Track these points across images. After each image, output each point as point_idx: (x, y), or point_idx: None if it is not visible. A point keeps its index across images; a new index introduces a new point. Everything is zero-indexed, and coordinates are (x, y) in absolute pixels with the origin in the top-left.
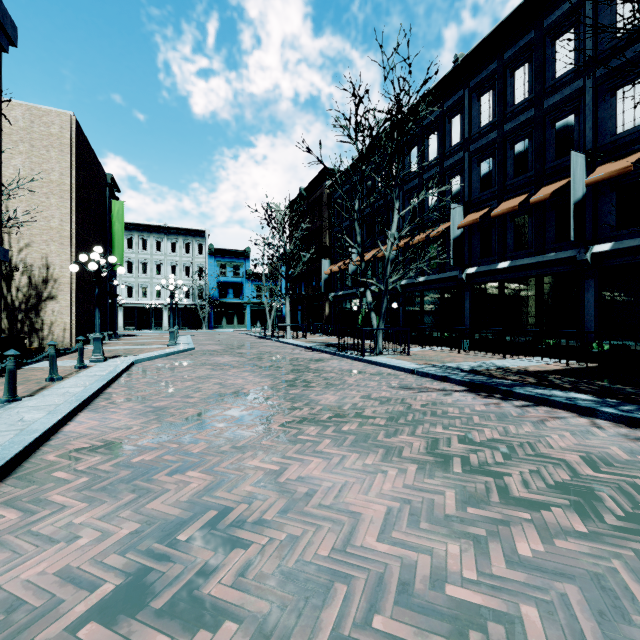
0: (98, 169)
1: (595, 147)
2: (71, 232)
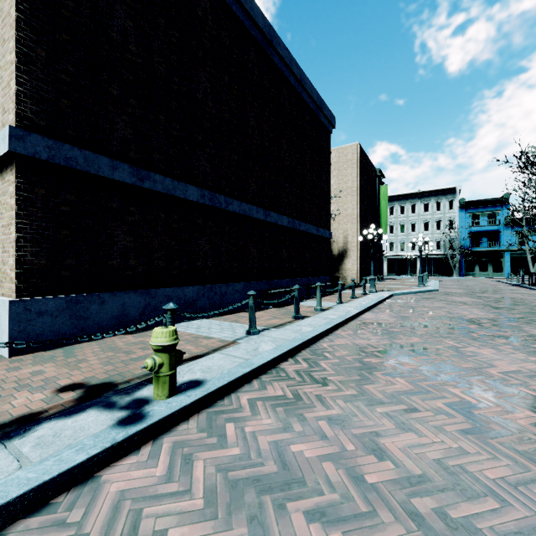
0: (371, 169)
1: None
2: (357, 215)
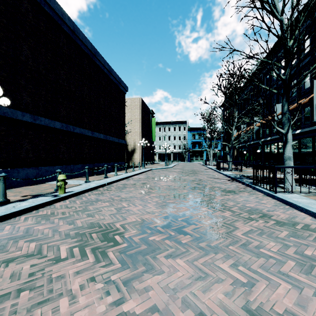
0: (147, 109)
1: None
2: (140, 132)
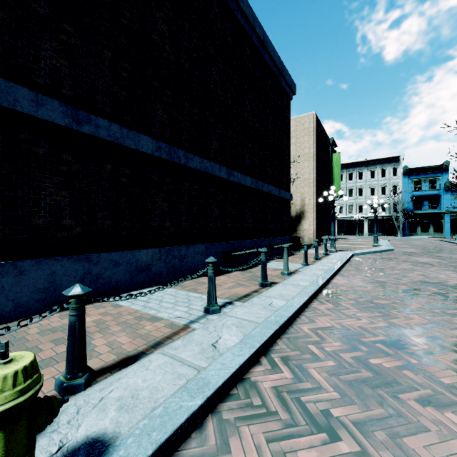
0: (325, 138)
1: None
2: (313, 179)
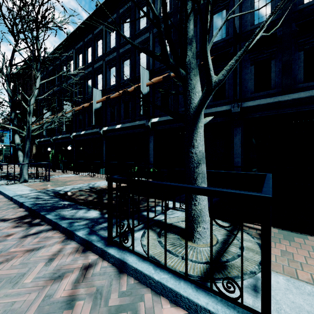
0: None
1: (153, 68)
2: None
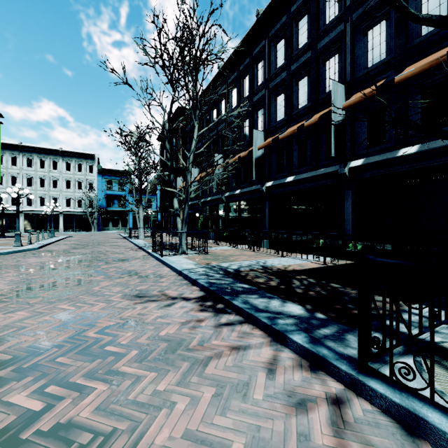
0: None
1: (352, 79)
2: None
